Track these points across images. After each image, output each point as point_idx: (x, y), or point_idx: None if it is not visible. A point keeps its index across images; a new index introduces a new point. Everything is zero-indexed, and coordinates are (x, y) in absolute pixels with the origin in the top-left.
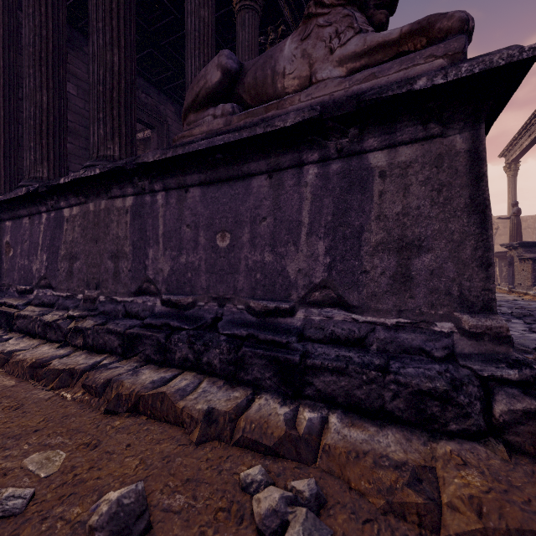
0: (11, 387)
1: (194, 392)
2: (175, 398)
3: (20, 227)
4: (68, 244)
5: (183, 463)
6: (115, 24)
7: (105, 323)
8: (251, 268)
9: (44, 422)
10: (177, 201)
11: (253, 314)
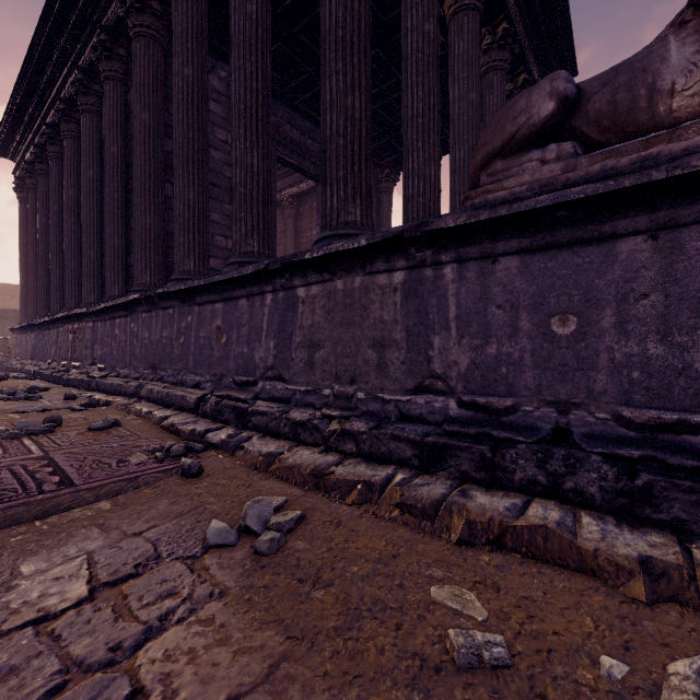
0: (302, 497)
1: (582, 529)
2: (567, 535)
3: (235, 310)
4: (305, 330)
5: (661, 630)
6: (355, 62)
7: (378, 427)
8: (620, 363)
9: (392, 546)
10: (479, 275)
11: (629, 427)
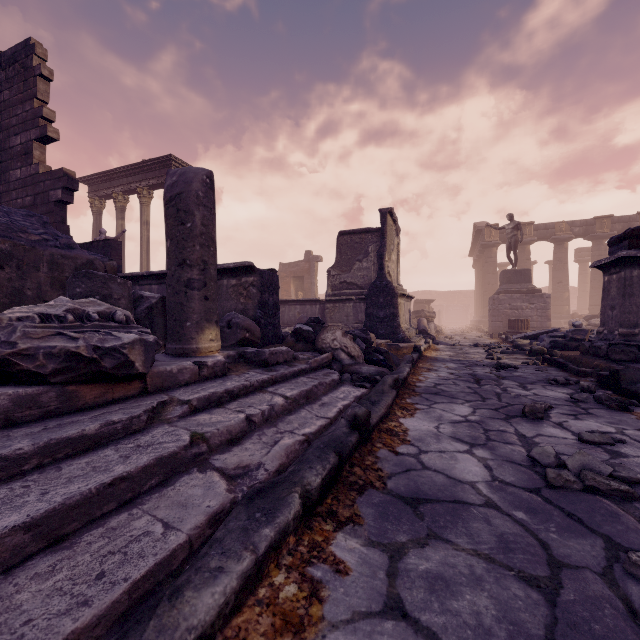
0: None
1: None
2: None
3: None
4: None
5: None
6: None
7: None
8: None
9: None
10: None
11: None
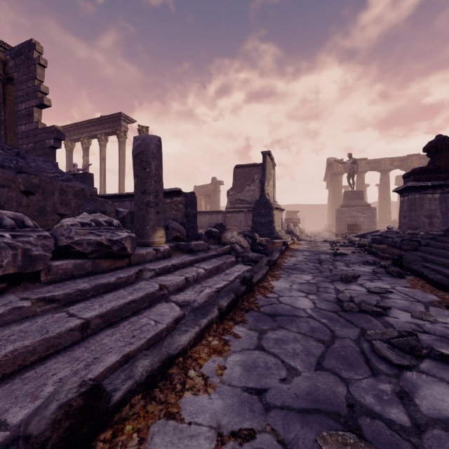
0: None
1: None
2: None
3: None
4: None
5: None
6: None
7: None
8: None
9: None
10: None
11: None
